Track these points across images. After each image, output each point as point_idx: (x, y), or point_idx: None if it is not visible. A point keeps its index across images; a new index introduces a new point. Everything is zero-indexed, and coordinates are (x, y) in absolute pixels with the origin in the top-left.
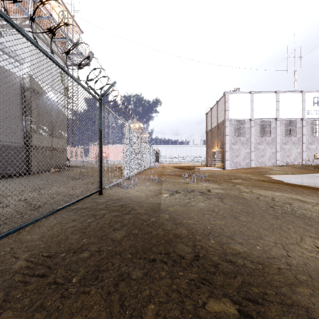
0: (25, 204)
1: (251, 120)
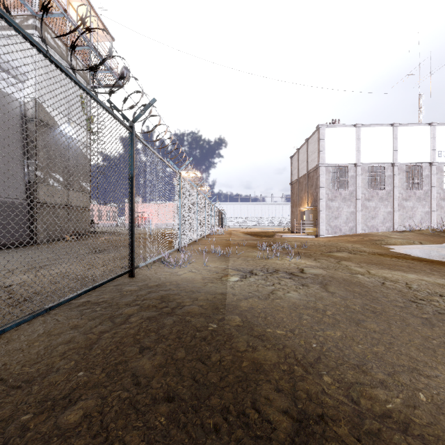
0: (5, 294)
1: (357, 166)
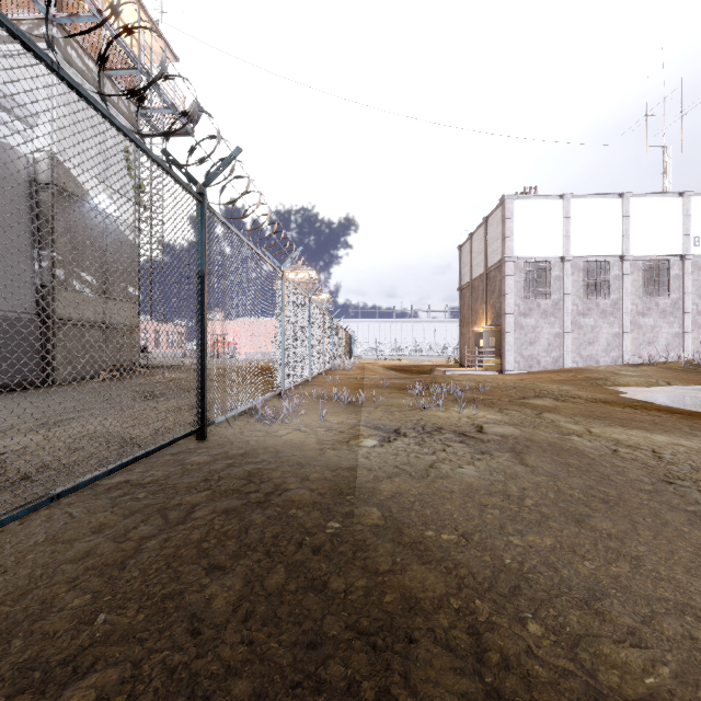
0: None
1: (566, 261)
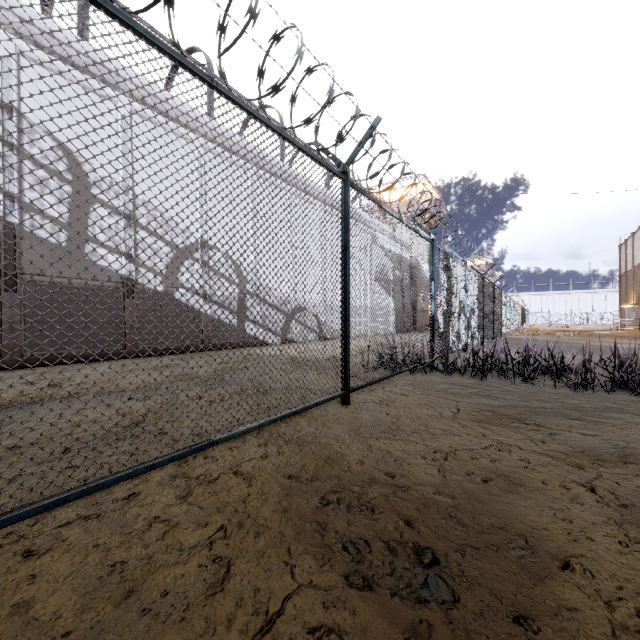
0: None
1: None
